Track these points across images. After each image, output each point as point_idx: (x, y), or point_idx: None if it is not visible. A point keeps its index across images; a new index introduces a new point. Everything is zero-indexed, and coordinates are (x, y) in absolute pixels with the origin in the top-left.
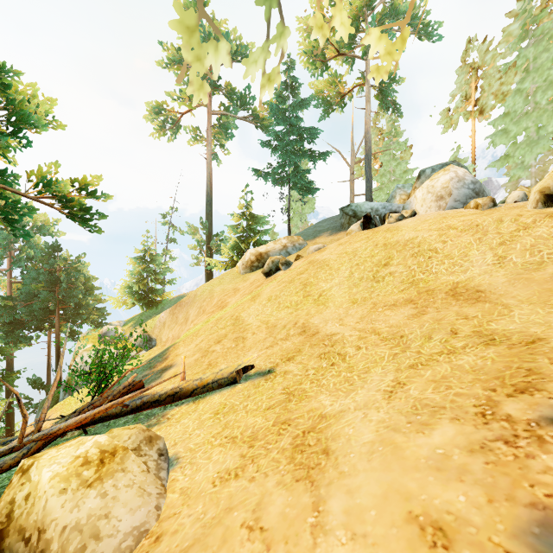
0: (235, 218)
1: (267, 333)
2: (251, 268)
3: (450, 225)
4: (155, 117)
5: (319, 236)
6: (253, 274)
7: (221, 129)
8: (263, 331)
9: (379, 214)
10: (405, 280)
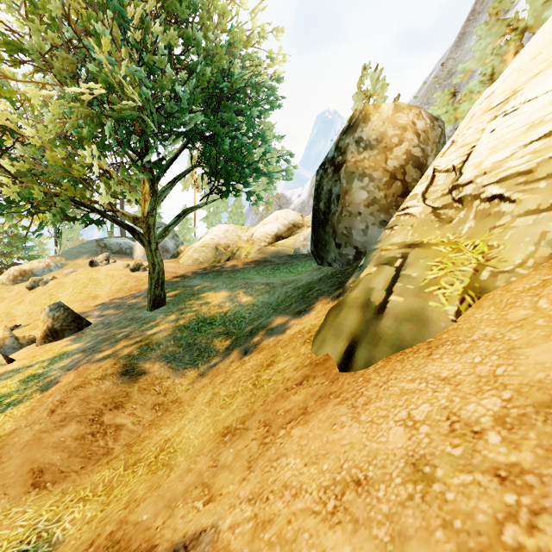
0: None
1: (28, 316)
2: (15, 281)
3: (109, 274)
4: None
5: (80, 257)
6: (18, 286)
7: None
8: (26, 315)
9: (122, 248)
10: (89, 293)
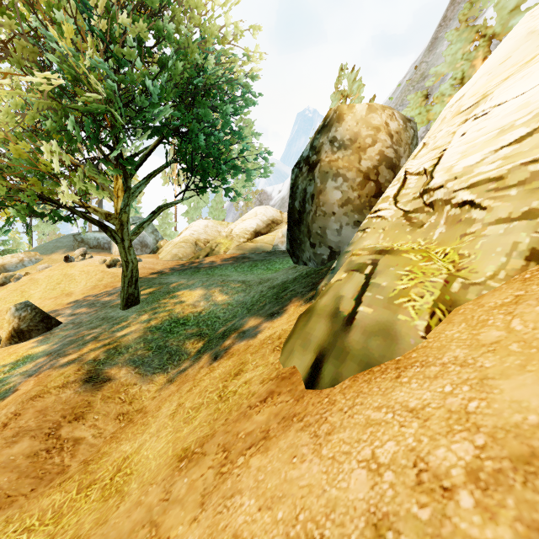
0: None
1: None
2: None
3: (84, 270)
4: None
5: (56, 252)
6: None
7: None
8: None
9: (99, 243)
10: (62, 290)
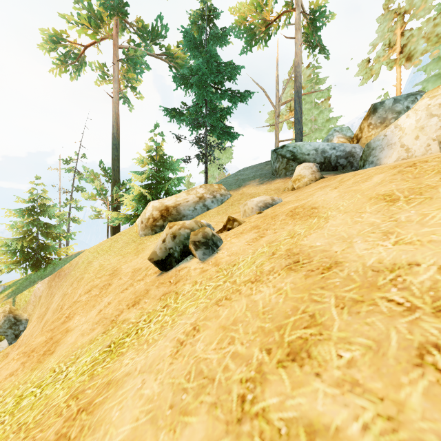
0: (140, 161)
1: None
2: (152, 228)
3: None
4: (52, 47)
5: (245, 185)
6: (154, 239)
7: (129, 62)
8: None
9: (328, 157)
10: None
